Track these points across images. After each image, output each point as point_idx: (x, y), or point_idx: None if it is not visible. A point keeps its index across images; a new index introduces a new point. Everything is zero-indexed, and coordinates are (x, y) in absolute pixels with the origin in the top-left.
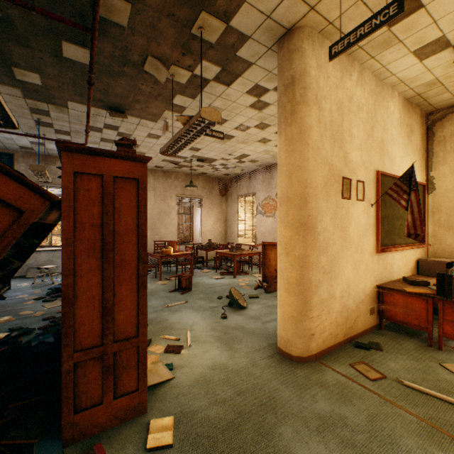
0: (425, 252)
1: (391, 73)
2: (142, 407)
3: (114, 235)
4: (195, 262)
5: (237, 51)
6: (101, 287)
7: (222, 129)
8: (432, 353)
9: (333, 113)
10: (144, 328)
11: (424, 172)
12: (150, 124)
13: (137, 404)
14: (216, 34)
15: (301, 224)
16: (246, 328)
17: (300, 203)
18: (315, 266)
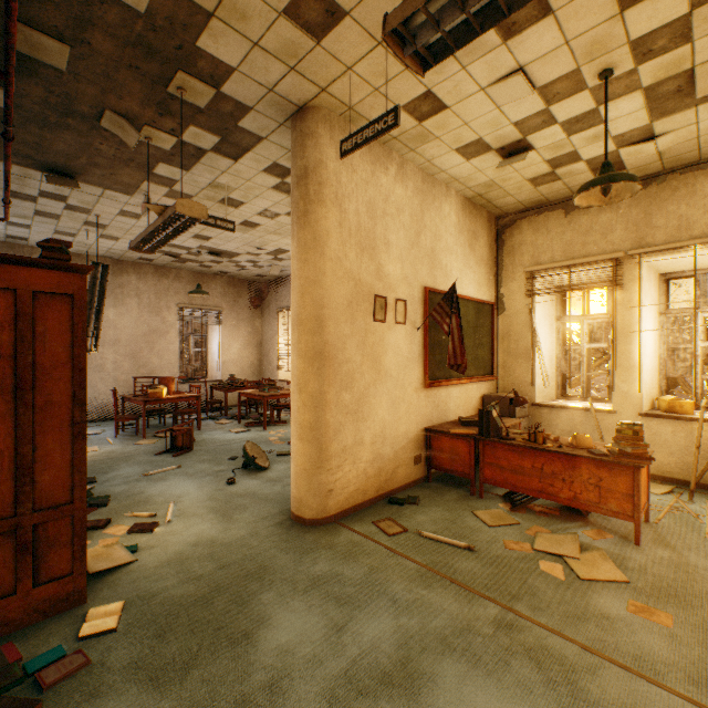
0: (495, 387)
1: (440, 169)
2: (79, 596)
3: (35, 370)
4: (208, 409)
5: (239, 121)
6: (14, 439)
7: (239, 213)
8: (471, 502)
9: (361, 215)
10: (83, 491)
11: (494, 288)
12: (122, 197)
13: (71, 592)
14: (205, 98)
15: (316, 353)
16: (259, 494)
17: (315, 328)
18: (334, 405)
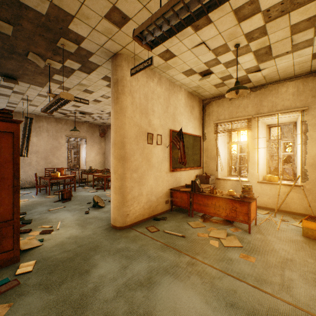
0: (202, 171)
1: (177, 80)
2: (16, 259)
3: None
4: (79, 182)
5: (89, 58)
6: None
7: (92, 96)
8: (187, 219)
9: (141, 99)
10: (18, 215)
11: (201, 130)
12: (39, 88)
13: (13, 257)
14: (73, 49)
15: (122, 157)
16: (98, 217)
17: (121, 146)
18: (129, 179)
